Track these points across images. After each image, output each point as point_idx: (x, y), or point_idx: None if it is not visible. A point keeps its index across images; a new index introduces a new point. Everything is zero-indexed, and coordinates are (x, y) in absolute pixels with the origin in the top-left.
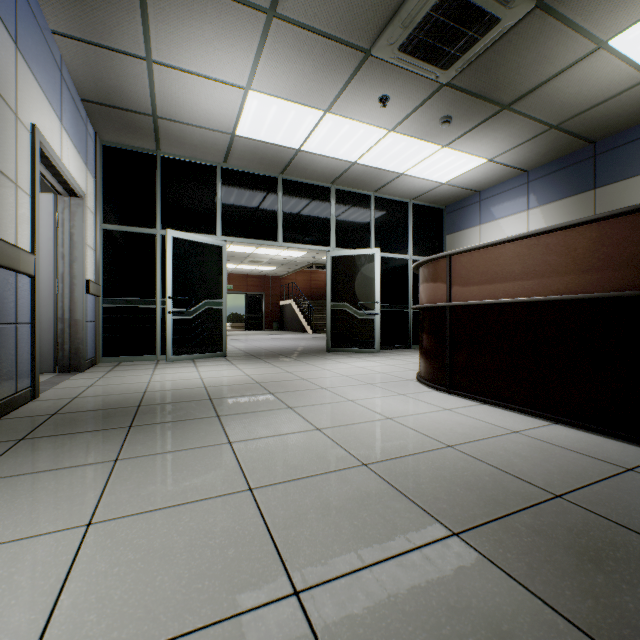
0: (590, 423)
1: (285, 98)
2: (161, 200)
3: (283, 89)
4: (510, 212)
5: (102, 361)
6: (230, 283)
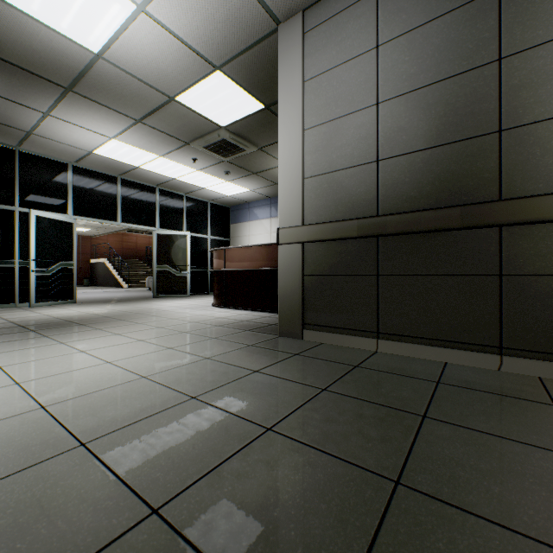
0: (266, 310)
1: (136, 146)
2: (19, 184)
3: (136, 143)
4: (263, 217)
5: None
6: None
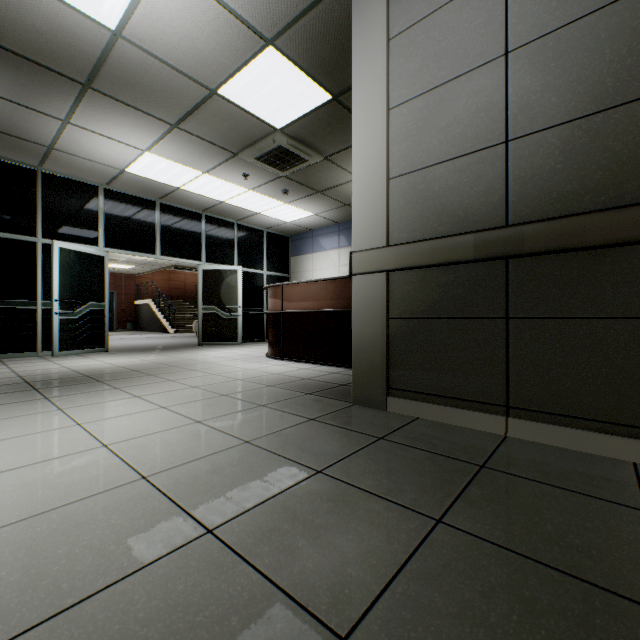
0: (333, 363)
1: (175, 161)
2: (42, 211)
3: (174, 157)
4: (330, 248)
5: None
6: None
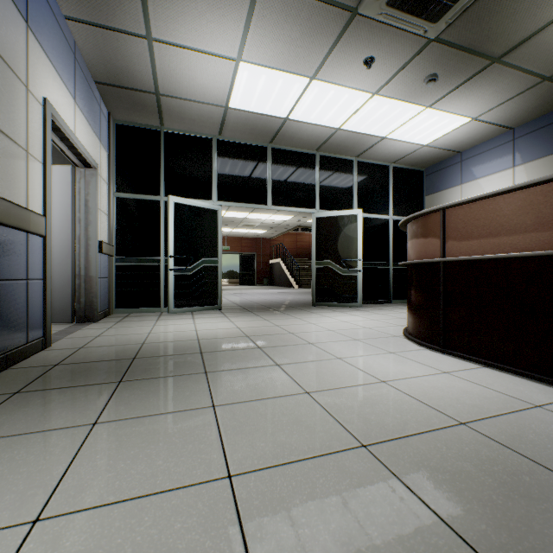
0: None
1: (273, 67)
2: (164, 170)
3: (271, 58)
4: (494, 170)
5: (115, 312)
6: (227, 245)
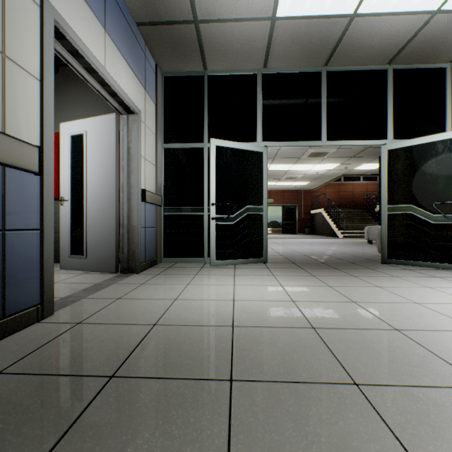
0: None
1: None
2: (208, 116)
3: None
4: None
5: (163, 261)
6: (270, 198)
